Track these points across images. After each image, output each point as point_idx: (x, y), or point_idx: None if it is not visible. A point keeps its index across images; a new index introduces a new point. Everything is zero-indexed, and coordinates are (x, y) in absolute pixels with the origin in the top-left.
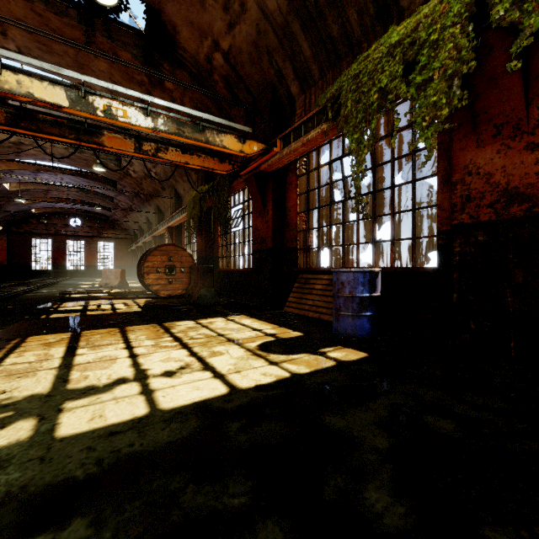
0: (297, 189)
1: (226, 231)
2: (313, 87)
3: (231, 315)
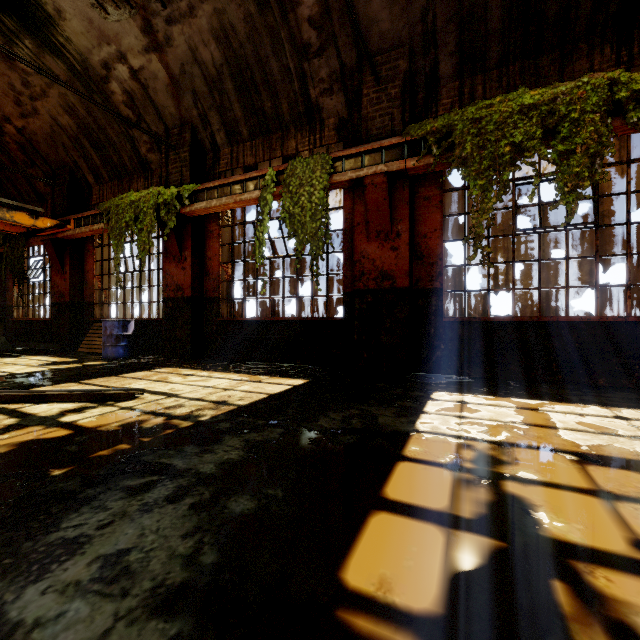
0: (94, 256)
1: (22, 283)
2: (106, 184)
3: (23, 356)
